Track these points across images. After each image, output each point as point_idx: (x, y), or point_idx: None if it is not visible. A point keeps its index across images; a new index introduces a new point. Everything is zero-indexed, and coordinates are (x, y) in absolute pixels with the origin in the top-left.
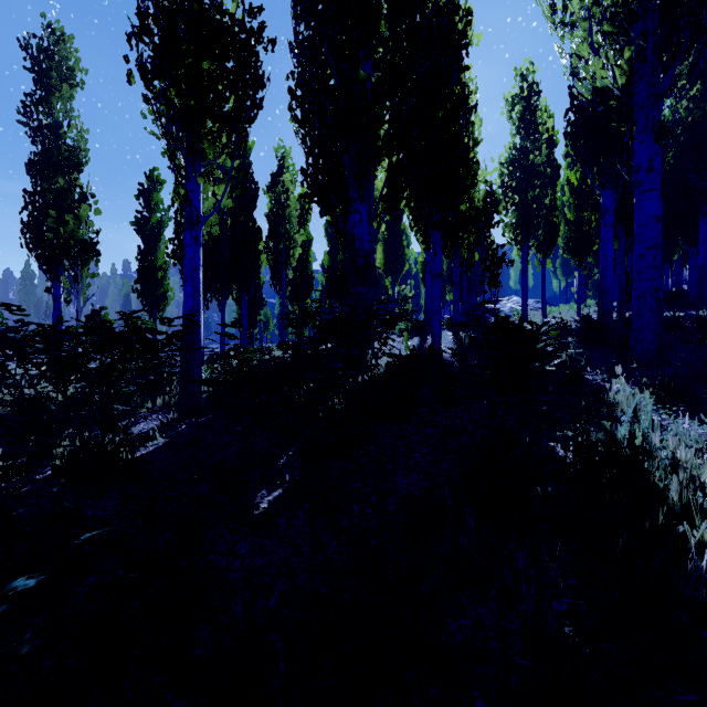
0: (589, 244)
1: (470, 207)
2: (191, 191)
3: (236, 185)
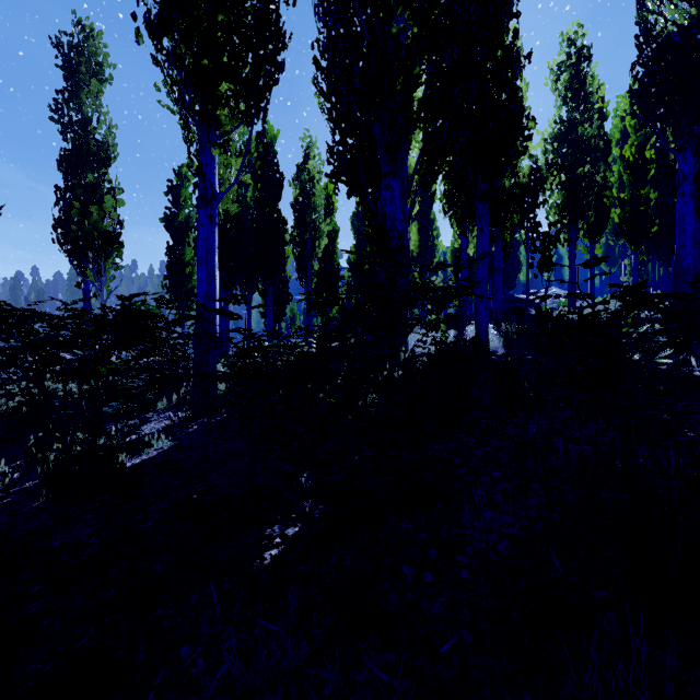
0: (647, 225)
1: (514, 183)
2: (205, 164)
3: (261, 175)
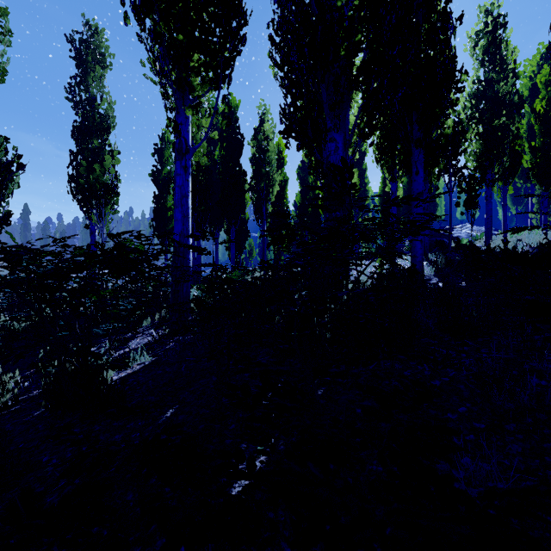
0: None
1: (440, 134)
2: (181, 124)
3: (226, 136)
